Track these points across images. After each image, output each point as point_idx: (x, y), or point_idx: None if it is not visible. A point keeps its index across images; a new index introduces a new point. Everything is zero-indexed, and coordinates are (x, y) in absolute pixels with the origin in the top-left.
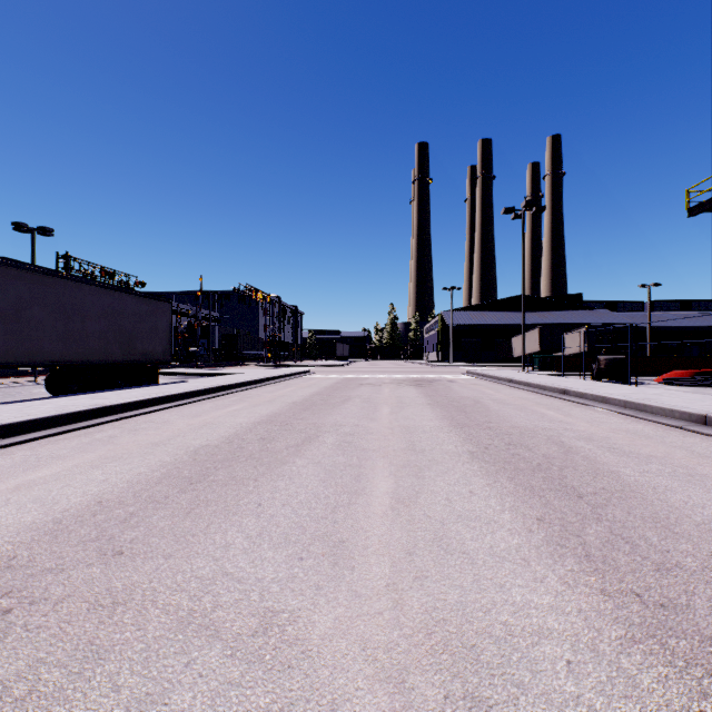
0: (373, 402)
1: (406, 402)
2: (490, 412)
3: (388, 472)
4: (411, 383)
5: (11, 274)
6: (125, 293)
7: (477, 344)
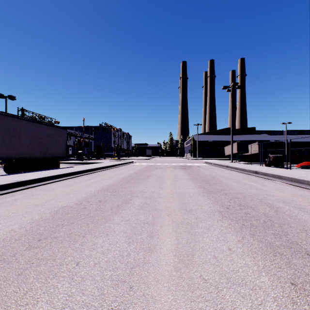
0: (162, 177)
1: (178, 177)
2: (222, 183)
3: (171, 228)
4: (180, 167)
5: None
6: (42, 124)
7: (209, 149)
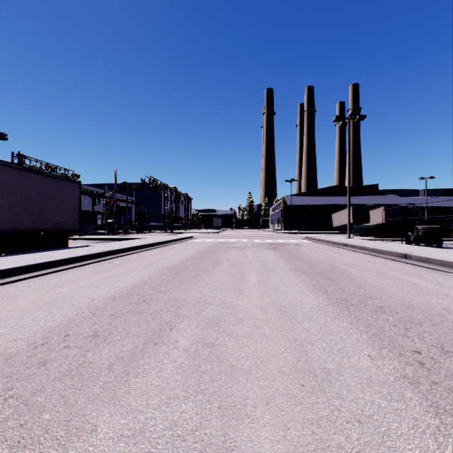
0: (239, 266)
1: (270, 266)
2: (357, 280)
3: None
4: (267, 246)
5: None
6: (34, 173)
7: (308, 218)
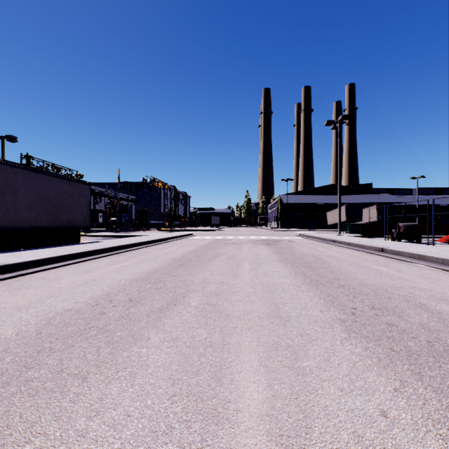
0: (236, 258)
1: (262, 258)
2: (332, 268)
3: (257, 359)
4: (262, 242)
5: None
6: (51, 176)
7: (303, 216)
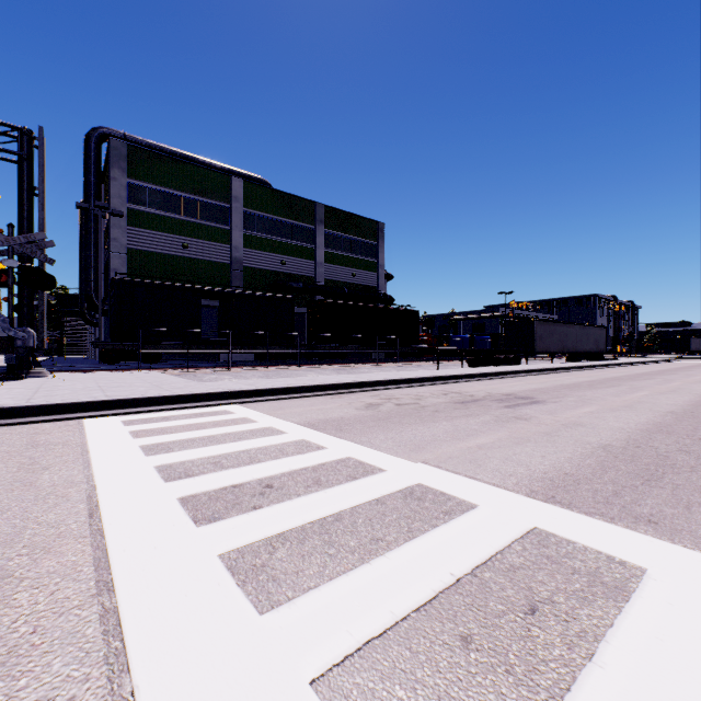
0: None
1: None
2: None
3: None
4: None
5: (580, 327)
6: (596, 327)
7: None
